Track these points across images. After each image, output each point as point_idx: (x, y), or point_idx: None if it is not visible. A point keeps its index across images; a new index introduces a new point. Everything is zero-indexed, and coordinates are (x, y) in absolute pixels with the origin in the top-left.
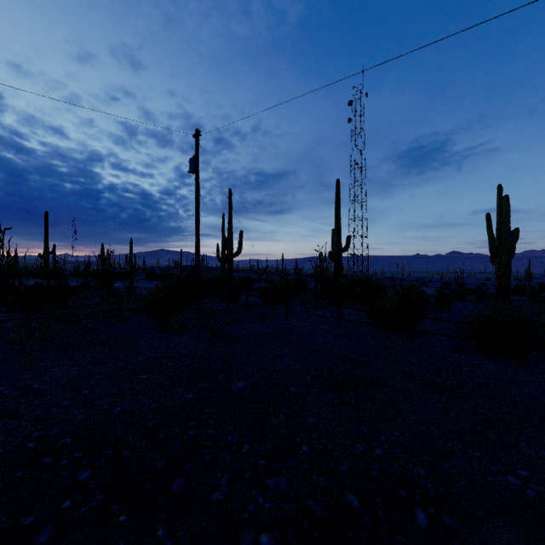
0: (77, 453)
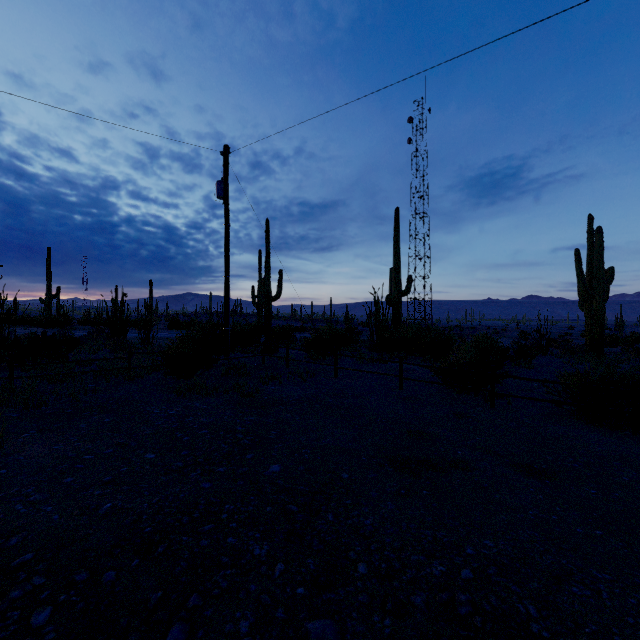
0: (38, 578)
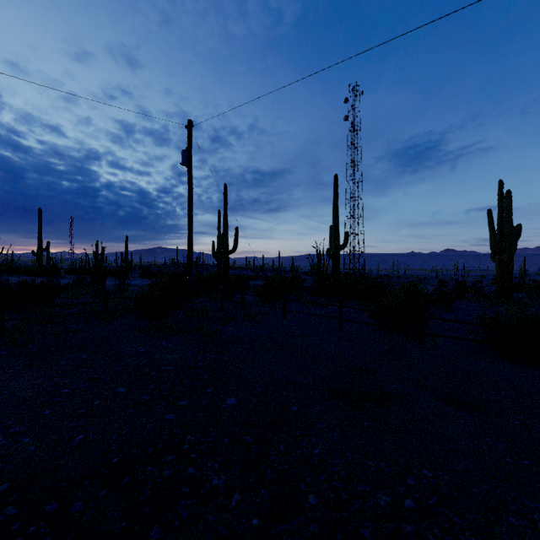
0: (11, 509)
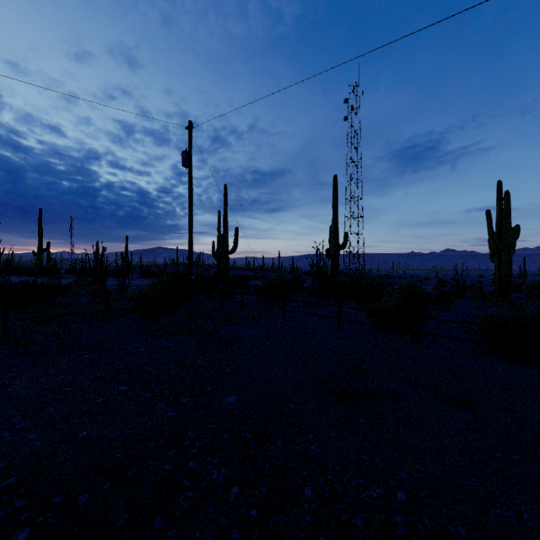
0: (19, 501)
